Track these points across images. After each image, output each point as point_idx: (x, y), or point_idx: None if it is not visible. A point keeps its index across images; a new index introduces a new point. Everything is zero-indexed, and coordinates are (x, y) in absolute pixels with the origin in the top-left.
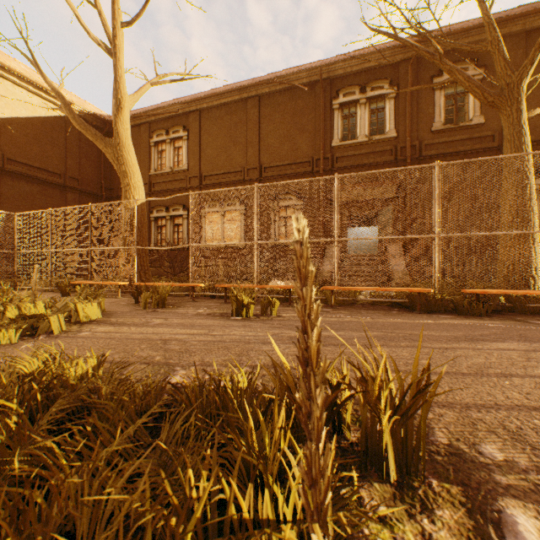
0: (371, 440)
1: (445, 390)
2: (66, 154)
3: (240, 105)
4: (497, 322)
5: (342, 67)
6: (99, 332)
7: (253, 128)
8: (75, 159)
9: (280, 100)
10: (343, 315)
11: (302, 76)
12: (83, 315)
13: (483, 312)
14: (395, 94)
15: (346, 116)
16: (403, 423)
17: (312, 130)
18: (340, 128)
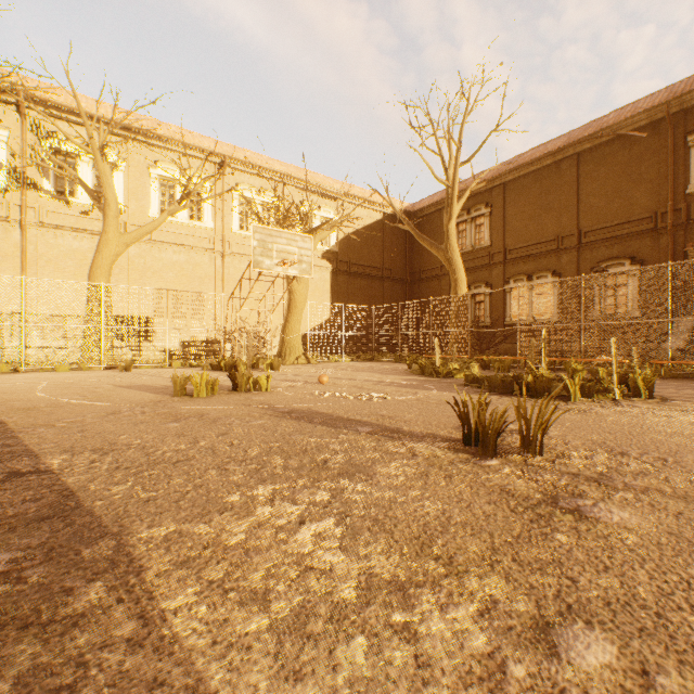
0: (637, 390)
1: (693, 396)
2: (382, 250)
3: (551, 168)
4: None
5: None
6: None
7: (569, 191)
8: (388, 252)
9: (606, 152)
10: (667, 382)
11: (638, 119)
12: (474, 371)
13: None
14: None
15: None
16: (647, 386)
17: (654, 178)
18: None
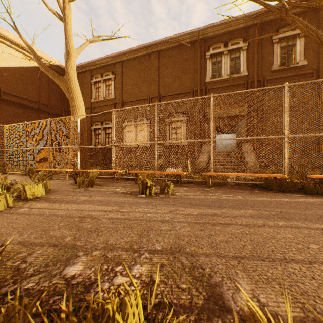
0: None
1: None
2: (40, 90)
3: (146, 57)
4: None
5: (212, 31)
6: (35, 209)
7: (155, 72)
8: (45, 92)
9: (172, 54)
10: (220, 194)
11: (186, 37)
12: (30, 193)
13: None
14: (247, 47)
15: (214, 62)
16: None
17: (193, 72)
18: (211, 70)
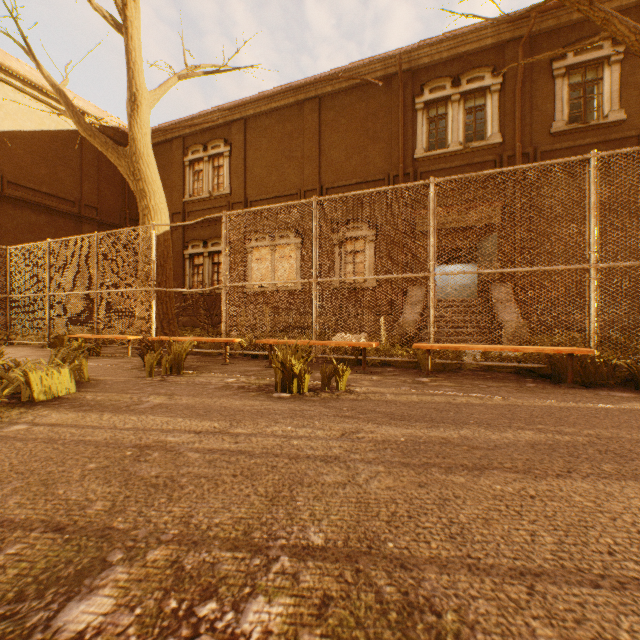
0: None
1: None
2: (81, 177)
3: (295, 109)
4: None
5: (428, 53)
6: (43, 426)
7: (312, 139)
8: (93, 182)
9: (346, 102)
10: (452, 391)
11: (375, 68)
12: (41, 389)
13: None
14: (499, 87)
15: (433, 118)
16: None
17: (388, 138)
18: (425, 134)
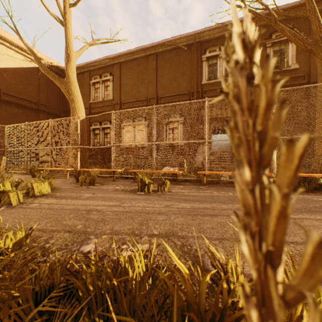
0: None
1: None
2: (39, 90)
3: (144, 59)
4: (321, 197)
5: (208, 34)
6: (45, 204)
7: (153, 73)
8: (44, 93)
9: (169, 56)
10: (213, 191)
11: (183, 40)
12: (37, 191)
13: (308, 189)
14: None
15: (210, 65)
16: None
17: (189, 74)
18: (207, 73)
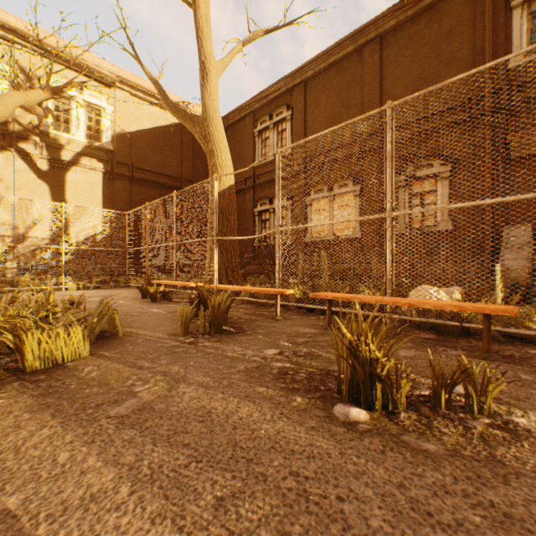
0: None
1: None
2: (182, 158)
3: (353, 58)
4: None
5: None
6: None
7: (372, 82)
8: (189, 161)
9: (412, 31)
10: None
11: None
12: (38, 355)
13: None
14: None
15: None
16: None
17: (468, 55)
18: (525, 35)
